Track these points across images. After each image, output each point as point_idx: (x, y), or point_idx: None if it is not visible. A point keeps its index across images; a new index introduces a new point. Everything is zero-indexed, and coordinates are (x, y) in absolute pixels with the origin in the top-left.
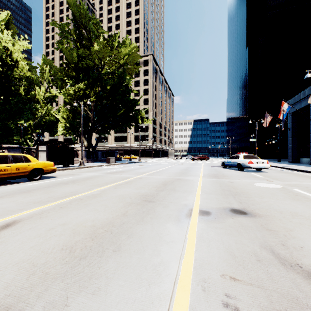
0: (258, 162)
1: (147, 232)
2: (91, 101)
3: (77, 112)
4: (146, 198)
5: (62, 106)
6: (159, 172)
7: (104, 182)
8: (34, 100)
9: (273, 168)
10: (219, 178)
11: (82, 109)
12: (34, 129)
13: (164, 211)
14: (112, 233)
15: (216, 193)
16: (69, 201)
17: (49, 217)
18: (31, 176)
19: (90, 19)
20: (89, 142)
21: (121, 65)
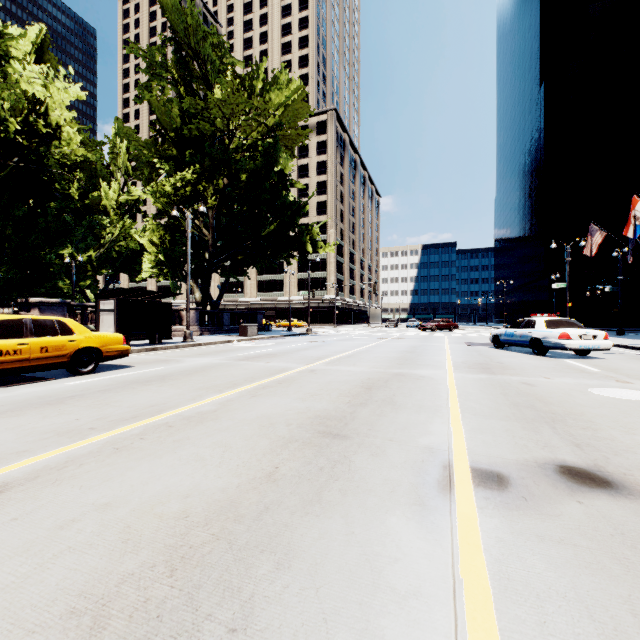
0: (582, 335)
1: (335, 548)
2: (209, 207)
3: (182, 232)
4: (325, 427)
5: (151, 218)
6: (352, 357)
7: (229, 380)
8: (99, 210)
9: (614, 349)
10: (496, 373)
11: (189, 222)
12: (99, 267)
13: (376, 469)
14: (233, 545)
15: (501, 414)
16: (141, 430)
17: (78, 481)
18: (75, 364)
19: (206, 36)
20: (205, 293)
21: (271, 129)
